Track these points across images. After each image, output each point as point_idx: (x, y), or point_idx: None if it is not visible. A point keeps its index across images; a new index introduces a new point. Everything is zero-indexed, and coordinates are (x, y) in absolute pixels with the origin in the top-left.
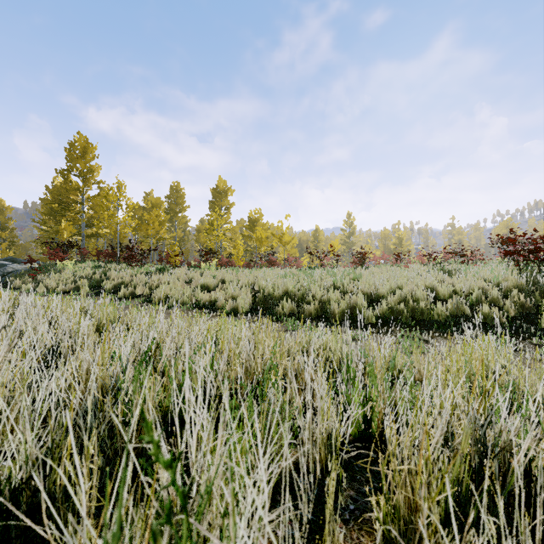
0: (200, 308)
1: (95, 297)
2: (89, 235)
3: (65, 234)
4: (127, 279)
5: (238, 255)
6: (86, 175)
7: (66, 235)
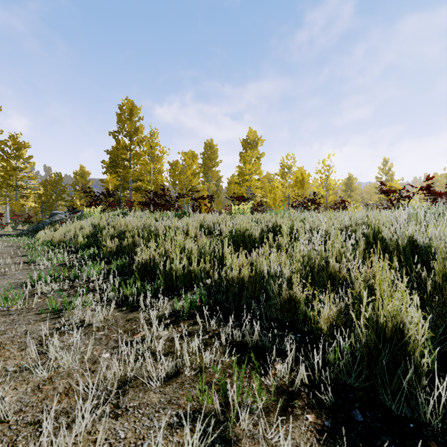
0: (226, 311)
1: (75, 254)
2: (136, 190)
3: (110, 186)
4: (130, 227)
5: (274, 200)
6: (131, 134)
7: (111, 186)
